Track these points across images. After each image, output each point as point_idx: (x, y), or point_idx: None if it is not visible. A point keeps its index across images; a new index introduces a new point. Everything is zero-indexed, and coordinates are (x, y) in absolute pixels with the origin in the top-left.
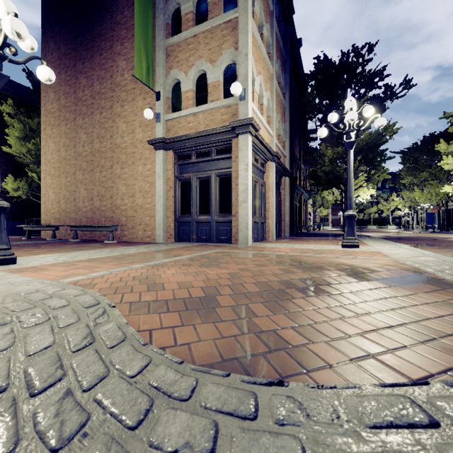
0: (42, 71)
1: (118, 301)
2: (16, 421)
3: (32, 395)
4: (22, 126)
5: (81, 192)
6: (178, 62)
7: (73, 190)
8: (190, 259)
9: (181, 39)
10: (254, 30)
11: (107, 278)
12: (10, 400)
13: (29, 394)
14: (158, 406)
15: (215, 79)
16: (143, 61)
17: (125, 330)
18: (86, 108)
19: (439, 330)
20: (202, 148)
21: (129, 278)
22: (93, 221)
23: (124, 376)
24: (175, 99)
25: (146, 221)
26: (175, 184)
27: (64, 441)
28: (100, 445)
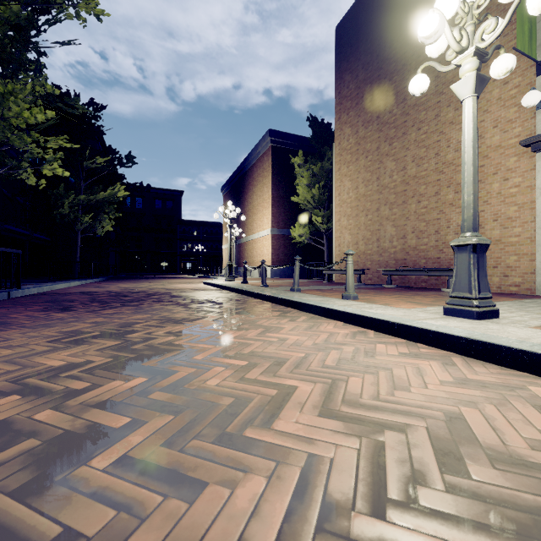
0: (505, 62)
1: None
2: None
3: None
4: (309, 173)
5: (387, 230)
6: None
7: (375, 228)
8: None
9: None
10: None
11: None
12: None
13: None
14: None
15: None
16: (524, 23)
17: None
18: (395, 130)
19: None
20: None
21: None
22: (405, 263)
23: None
24: None
25: (508, 262)
26: None
27: None
28: None
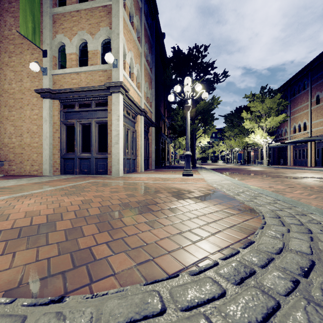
0: None
1: None
2: None
3: None
4: None
5: None
6: (63, 29)
7: None
8: (61, 189)
9: (66, 11)
10: (125, 17)
11: None
12: None
13: None
14: None
15: (94, 48)
16: (29, 21)
17: None
18: None
19: (210, 231)
20: (84, 100)
21: None
22: None
23: None
24: (61, 58)
25: (33, 158)
26: (61, 127)
27: None
28: None
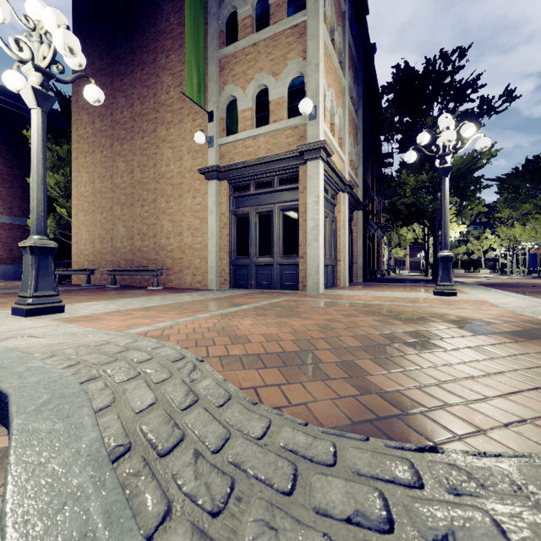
0: (90, 91)
1: (203, 354)
2: (158, 482)
3: (160, 455)
4: (50, 154)
5: (119, 230)
6: (234, 76)
7: (109, 227)
8: (259, 308)
9: (238, 49)
10: (325, 35)
11: (176, 329)
12: (141, 459)
13: (157, 454)
14: (304, 471)
15: (279, 95)
16: (194, 76)
17: (226, 388)
18: (125, 132)
19: None
20: (263, 177)
21: (201, 329)
22: (133, 264)
23: (250, 438)
24: (230, 120)
25: (195, 264)
26: (231, 220)
27: (219, 504)
28: (261, 510)
